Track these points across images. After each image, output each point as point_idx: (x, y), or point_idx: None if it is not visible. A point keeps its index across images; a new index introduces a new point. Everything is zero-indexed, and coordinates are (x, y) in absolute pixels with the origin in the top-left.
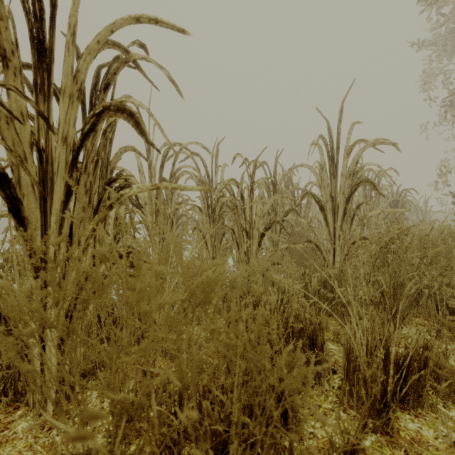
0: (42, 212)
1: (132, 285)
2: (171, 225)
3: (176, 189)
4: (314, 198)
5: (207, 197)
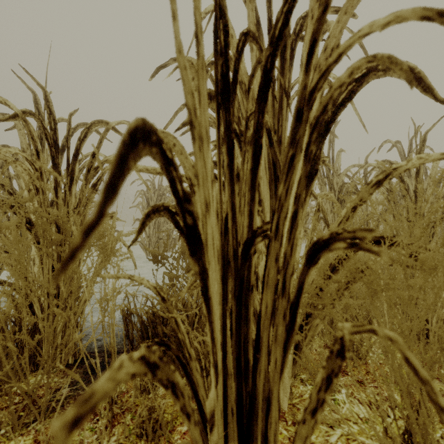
0: (271, 196)
1: None
2: None
3: None
4: None
5: (330, 185)
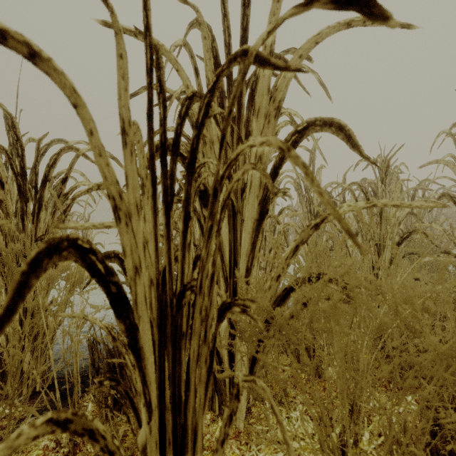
0: (230, 230)
1: (405, 323)
2: (273, 232)
3: (398, 206)
4: (453, 200)
5: (309, 201)
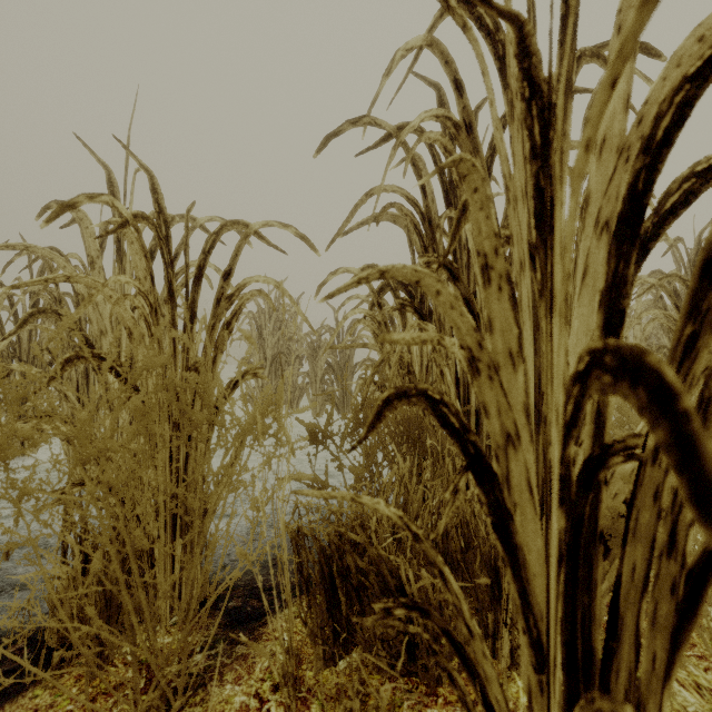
0: (537, 351)
1: None
2: None
3: None
4: None
5: None
